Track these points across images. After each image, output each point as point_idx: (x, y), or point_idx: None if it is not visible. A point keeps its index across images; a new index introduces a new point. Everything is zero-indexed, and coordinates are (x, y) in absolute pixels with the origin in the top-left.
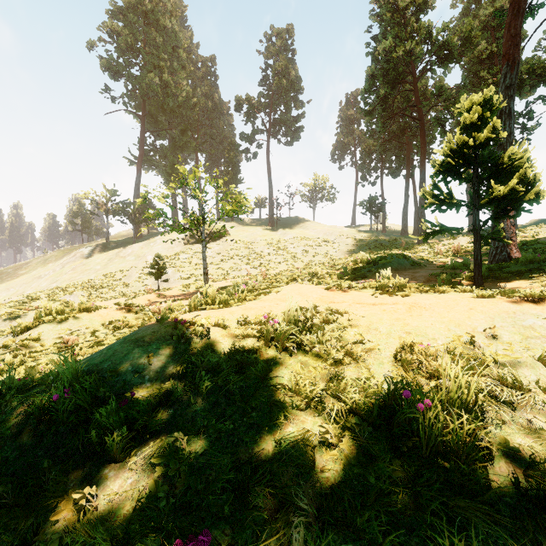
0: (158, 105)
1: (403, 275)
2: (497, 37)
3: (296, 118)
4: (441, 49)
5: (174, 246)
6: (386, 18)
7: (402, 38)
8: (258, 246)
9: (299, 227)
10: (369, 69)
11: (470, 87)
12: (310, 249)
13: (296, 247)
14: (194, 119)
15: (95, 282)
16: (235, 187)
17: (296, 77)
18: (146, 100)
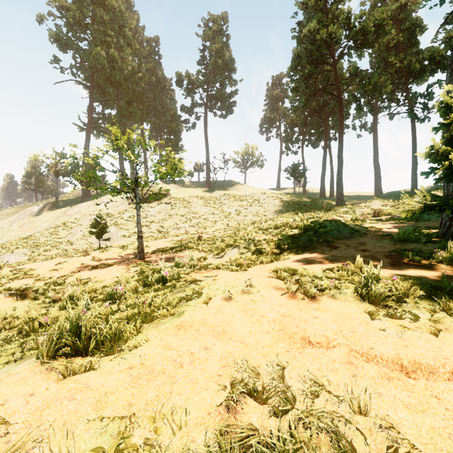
0: (106, 77)
1: (353, 249)
2: (402, 28)
3: (230, 94)
4: (357, 34)
5: (119, 206)
6: (311, 4)
7: (324, 23)
8: (196, 206)
9: (232, 189)
10: (296, 49)
11: (380, 71)
12: (243, 209)
13: (230, 207)
14: (140, 91)
15: (39, 240)
16: (176, 153)
17: (230, 58)
18: (94, 72)
